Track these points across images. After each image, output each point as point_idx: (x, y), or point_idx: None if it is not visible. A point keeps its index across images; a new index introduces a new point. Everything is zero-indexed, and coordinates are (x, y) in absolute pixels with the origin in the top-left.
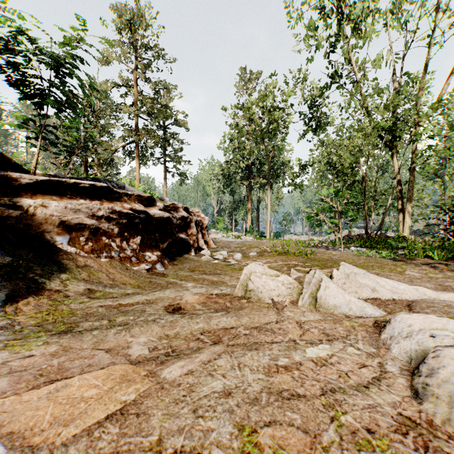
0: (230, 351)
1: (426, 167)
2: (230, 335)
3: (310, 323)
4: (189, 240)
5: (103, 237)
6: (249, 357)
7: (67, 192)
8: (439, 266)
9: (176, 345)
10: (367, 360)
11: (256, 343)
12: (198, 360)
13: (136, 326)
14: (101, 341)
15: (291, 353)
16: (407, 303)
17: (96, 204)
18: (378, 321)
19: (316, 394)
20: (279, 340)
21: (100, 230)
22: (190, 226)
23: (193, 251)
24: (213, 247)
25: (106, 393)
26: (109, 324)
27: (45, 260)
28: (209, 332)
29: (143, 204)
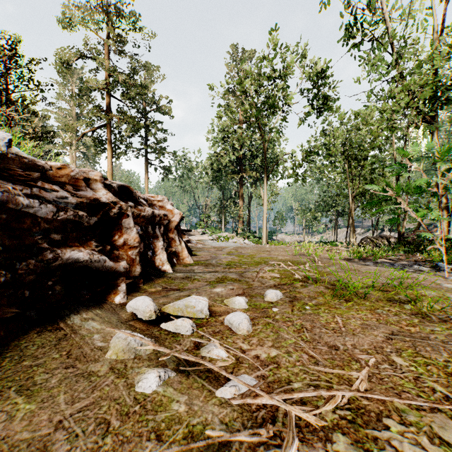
0: None
1: None
2: None
3: None
4: (111, 263)
5: None
6: None
7: None
8: None
9: None
10: None
11: None
12: None
13: None
14: None
15: None
16: None
17: None
18: None
19: None
20: None
21: None
22: (121, 226)
23: (122, 289)
24: (187, 262)
25: None
26: None
27: None
28: None
29: None
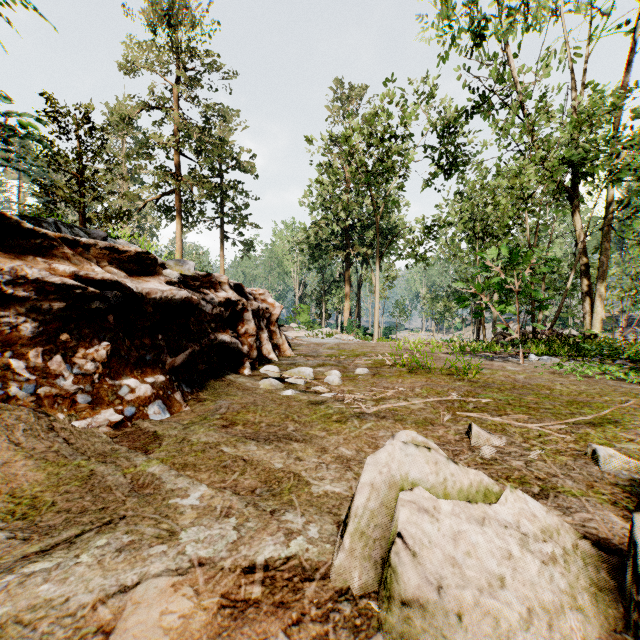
0: None
1: (634, 224)
2: None
3: None
4: (240, 346)
5: None
6: None
7: None
8: None
9: None
10: None
11: None
12: None
13: None
14: None
15: None
16: None
17: None
18: None
19: None
20: None
21: None
22: (243, 319)
23: (247, 366)
24: (288, 354)
25: None
26: None
27: None
28: None
29: (126, 270)
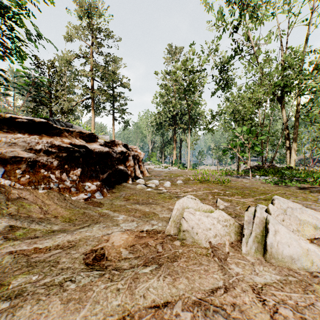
0: None
1: (309, 115)
2: None
3: (271, 292)
4: (127, 171)
5: (42, 169)
6: None
7: (3, 126)
8: None
9: None
10: None
11: None
12: None
13: (29, 301)
14: None
15: None
16: None
17: (34, 138)
18: None
19: None
20: None
21: (38, 163)
22: (128, 159)
23: (130, 180)
24: (147, 175)
25: None
26: None
27: None
28: (132, 316)
29: (85, 140)
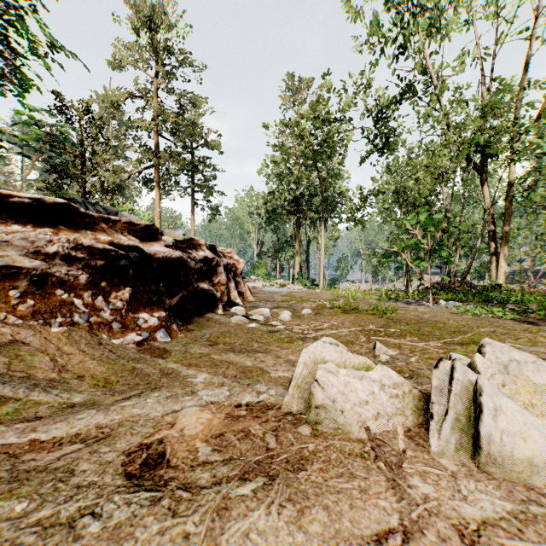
0: None
1: (530, 195)
2: None
3: (500, 541)
4: (215, 292)
5: (58, 289)
6: None
7: None
8: None
9: None
10: None
11: None
12: None
13: None
14: None
15: None
16: None
17: (44, 233)
18: None
19: None
20: None
21: (51, 277)
22: (217, 272)
23: (220, 307)
24: (250, 300)
25: None
26: None
27: None
28: None
29: (139, 237)
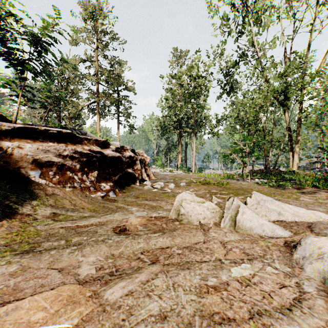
0: (165, 270)
1: (310, 120)
2: (166, 255)
3: (232, 243)
4: (135, 174)
5: (68, 171)
6: (182, 277)
7: (39, 137)
8: (325, 193)
9: (120, 265)
10: (285, 280)
11: (188, 263)
12: (137, 280)
13: (88, 246)
14: (56, 261)
15: (219, 273)
16: (307, 224)
17: (62, 146)
18: (288, 241)
19: (245, 317)
20: (207, 260)
21: (65, 166)
22: (136, 163)
23: (138, 182)
24: (153, 178)
25: (51, 316)
26: (66, 244)
27: (20, 190)
28: (148, 251)
29: (100, 146)
